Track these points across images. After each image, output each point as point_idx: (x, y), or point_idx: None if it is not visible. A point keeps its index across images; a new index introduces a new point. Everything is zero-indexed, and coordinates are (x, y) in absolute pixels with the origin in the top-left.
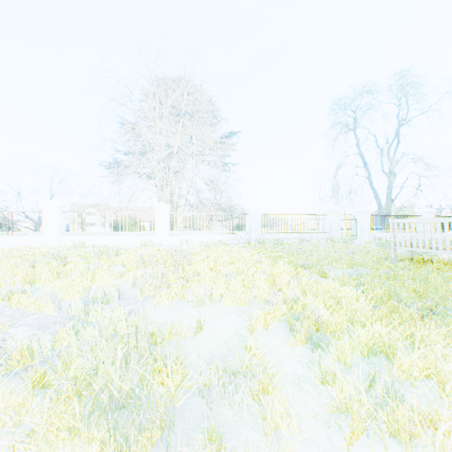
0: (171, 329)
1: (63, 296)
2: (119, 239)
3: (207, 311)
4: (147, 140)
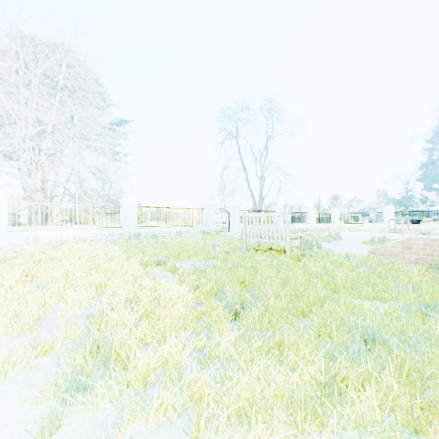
0: None
1: None
2: None
3: None
4: None
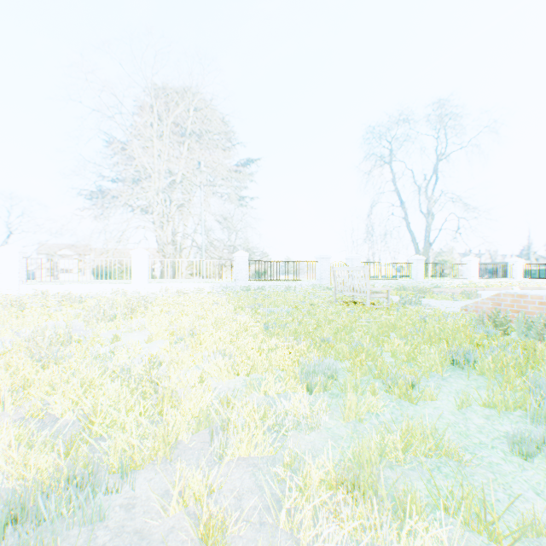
0: (94, 339)
1: (20, 329)
2: (90, 288)
3: (133, 334)
4: (137, 168)
